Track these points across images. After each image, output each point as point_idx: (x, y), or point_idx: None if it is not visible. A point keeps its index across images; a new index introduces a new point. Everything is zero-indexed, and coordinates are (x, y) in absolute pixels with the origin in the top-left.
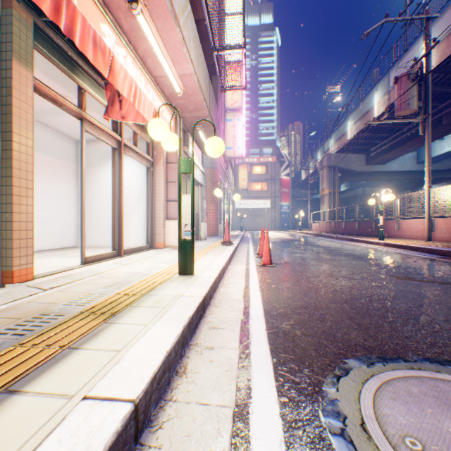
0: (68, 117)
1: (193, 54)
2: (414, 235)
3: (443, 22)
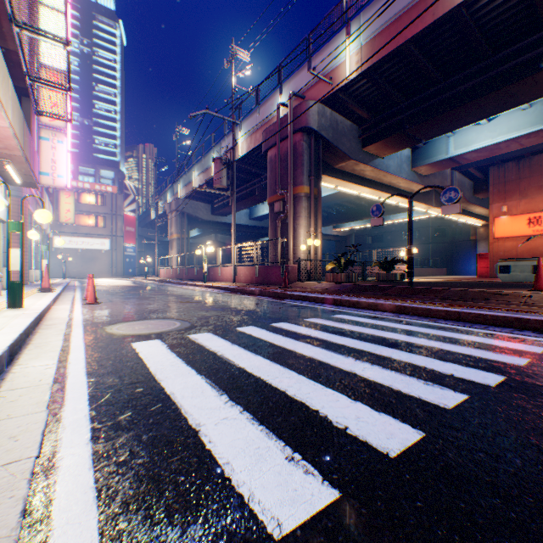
0: None
1: (11, 110)
2: (229, 279)
3: (249, 124)
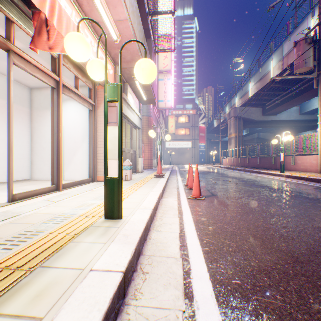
0: None
1: (128, 0)
2: (308, 168)
3: None
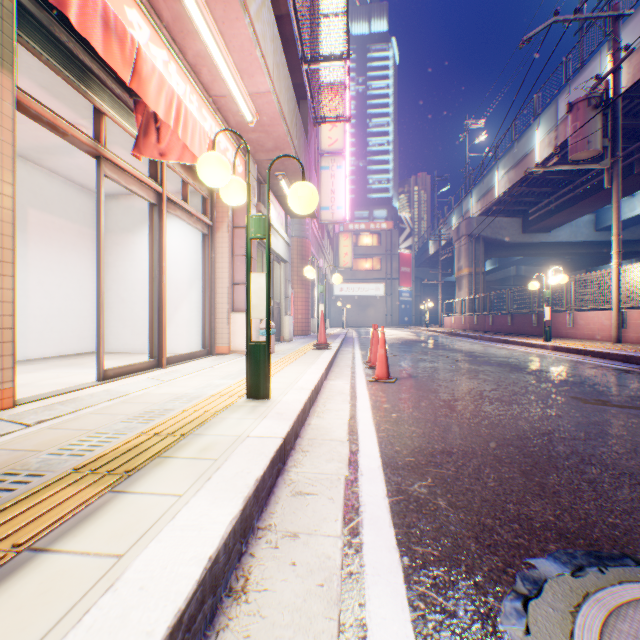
0: (83, 158)
1: (271, 62)
2: (596, 335)
3: (638, 23)
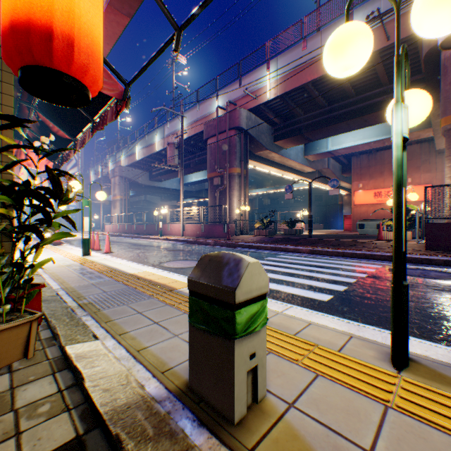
0: None
1: None
2: (178, 233)
3: (190, 115)
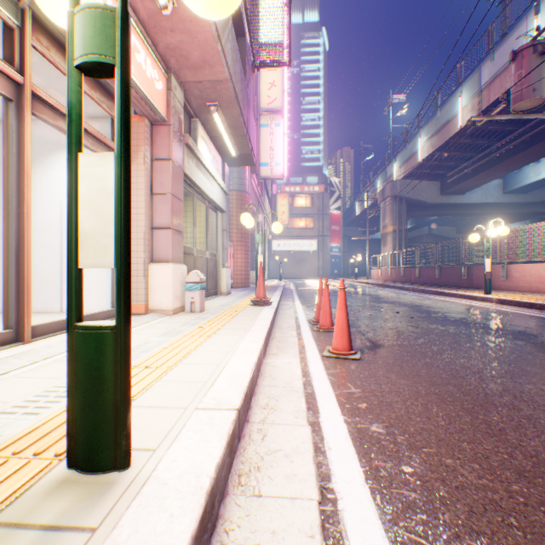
0: None
1: None
2: (534, 287)
3: None
